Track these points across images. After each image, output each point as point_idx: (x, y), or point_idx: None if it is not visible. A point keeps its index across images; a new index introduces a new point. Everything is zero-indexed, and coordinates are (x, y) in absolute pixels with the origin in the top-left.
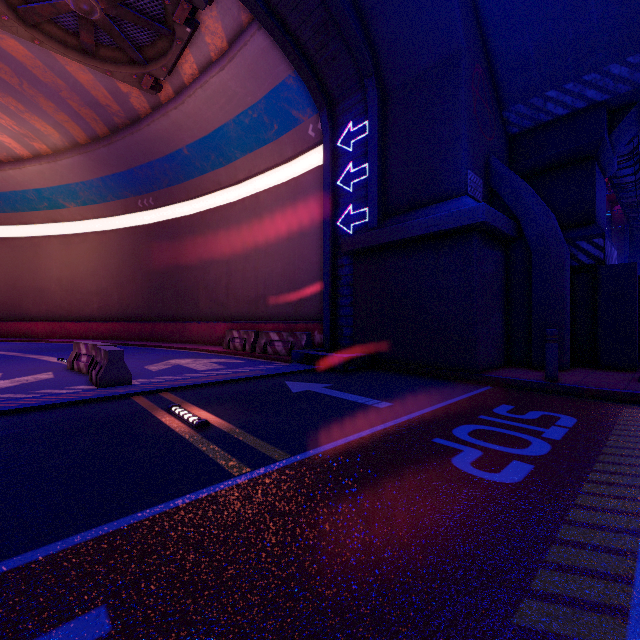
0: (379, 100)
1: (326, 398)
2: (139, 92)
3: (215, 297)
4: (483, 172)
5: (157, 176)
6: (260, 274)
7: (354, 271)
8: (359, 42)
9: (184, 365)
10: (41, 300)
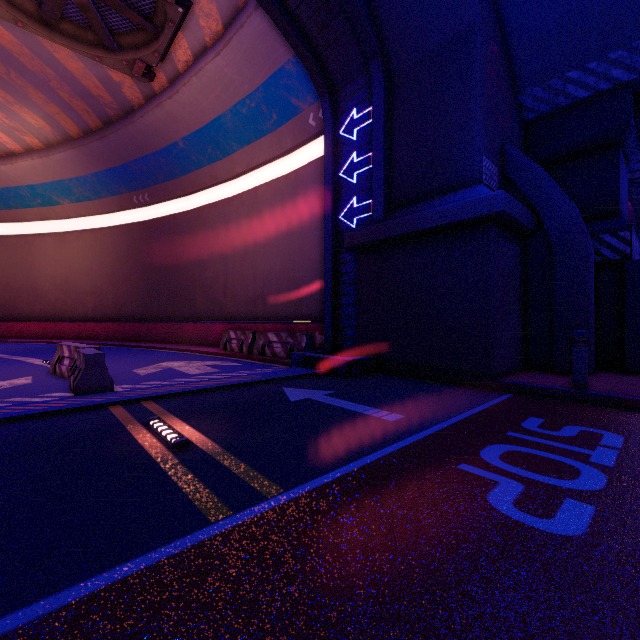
0: (385, 83)
1: (328, 408)
2: (132, 81)
3: (212, 296)
4: (498, 159)
5: (152, 171)
6: (258, 272)
7: (358, 268)
8: (363, 20)
9: (176, 368)
10: (35, 300)
